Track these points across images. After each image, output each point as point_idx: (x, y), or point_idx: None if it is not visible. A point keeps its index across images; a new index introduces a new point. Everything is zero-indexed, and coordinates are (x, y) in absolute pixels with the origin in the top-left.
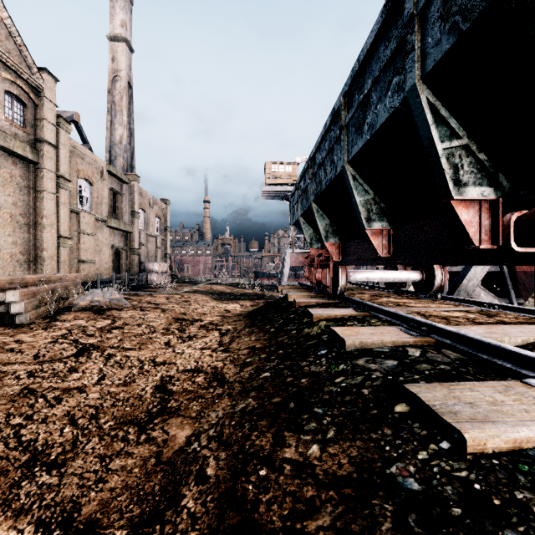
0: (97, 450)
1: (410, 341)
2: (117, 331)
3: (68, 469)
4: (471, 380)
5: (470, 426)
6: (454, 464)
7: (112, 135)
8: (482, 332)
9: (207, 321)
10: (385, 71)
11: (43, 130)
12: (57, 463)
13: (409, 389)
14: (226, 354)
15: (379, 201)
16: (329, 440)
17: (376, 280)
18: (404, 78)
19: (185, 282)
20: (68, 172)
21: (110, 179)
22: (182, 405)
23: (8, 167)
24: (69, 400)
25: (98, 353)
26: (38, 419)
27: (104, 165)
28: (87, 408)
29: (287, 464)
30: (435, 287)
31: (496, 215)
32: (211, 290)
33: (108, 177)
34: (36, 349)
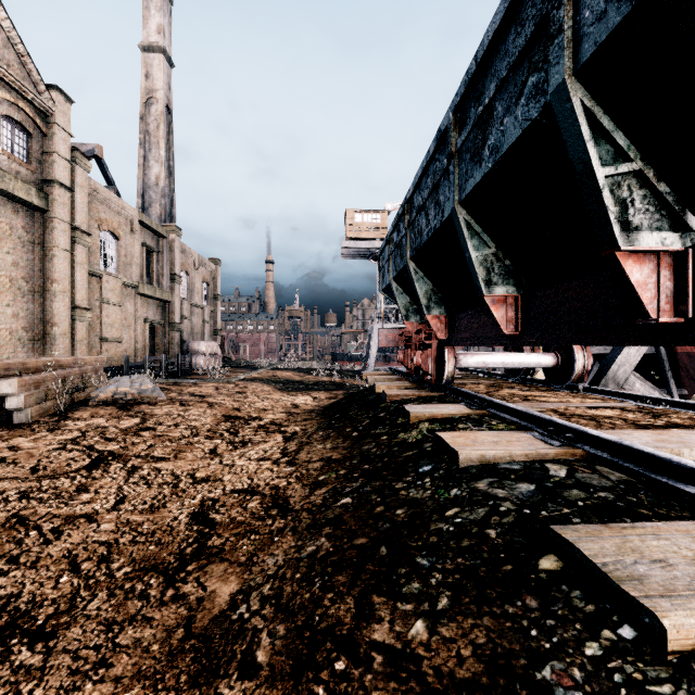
0: (103, 612)
1: (550, 454)
2: (147, 433)
3: (58, 642)
4: (648, 518)
5: (668, 605)
6: (647, 669)
7: (146, 175)
8: (650, 440)
9: (268, 420)
10: (516, 69)
11: (53, 168)
12: (44, 632)
13: (561, 536)
14: (291, 467)
15: (504, 256)
16: (441, 614)
17: (495, 365)
18: (545, 75)
19: (240, 366)
20: (86, 223)
21: (143, 232)
22: (228, 543)
23: (7, 216)
24: (73, 534)
25: (118, 464)
26: (26, 562)
27: (134, 214)
28: (96, 545)
29: (378, 652)
30: (574, 374)
31: (683, 273)
32: (275, 377)
33: (139, 230)
34: (35, 458)
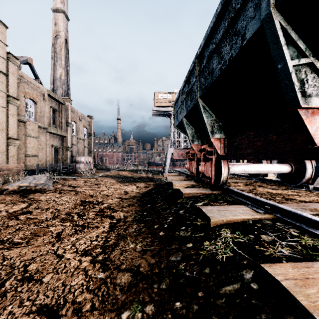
0: None
1: None
2: (23, 217)
3: None
4: None
5: None
6: None
7: (55, 74)
8: None
9: (107, 204)
10: None
11: None
12: None
13: None
14: (102, 273)
15: None
16: None
17: (252, 172)
18: None
19: (102, 169)
20: (16, 93)
21: (50, 100)
22: None
23: None
24: None
25: None
26: None
27: (45, 91)
28: None
29: None
30: (305, 178)
31: None
32: (118, 175)
33: (48, 99)
34: None
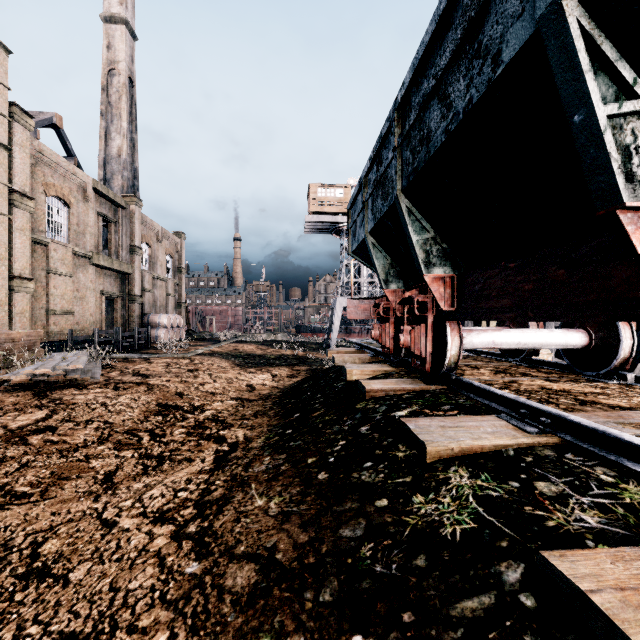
0: None
1: None
2: (37, 438)
3: None
4: None
5: None
6: None
7: (107, 147)
8: None
9: (211, 412)
10: None
11: None
12: None
13: None
14: (196, 563)
15: None
16: None
17: (508, 346)
18: None
19: (204, 339)
20: (28, 186)
21: (98, 200)
22: None
23: None
24: None
25: None
26: None
27: (87, 181)
28: None
29: None
30: (619, 358)
31: None
32: (236, 351)
33: (95, 198)
34: None
